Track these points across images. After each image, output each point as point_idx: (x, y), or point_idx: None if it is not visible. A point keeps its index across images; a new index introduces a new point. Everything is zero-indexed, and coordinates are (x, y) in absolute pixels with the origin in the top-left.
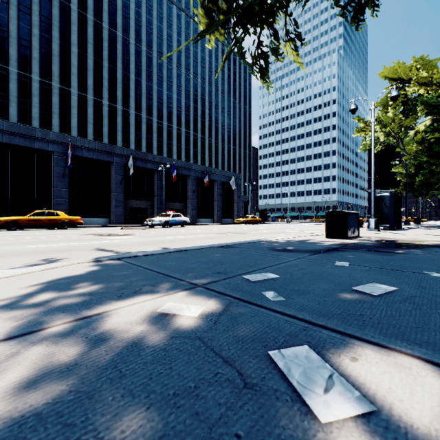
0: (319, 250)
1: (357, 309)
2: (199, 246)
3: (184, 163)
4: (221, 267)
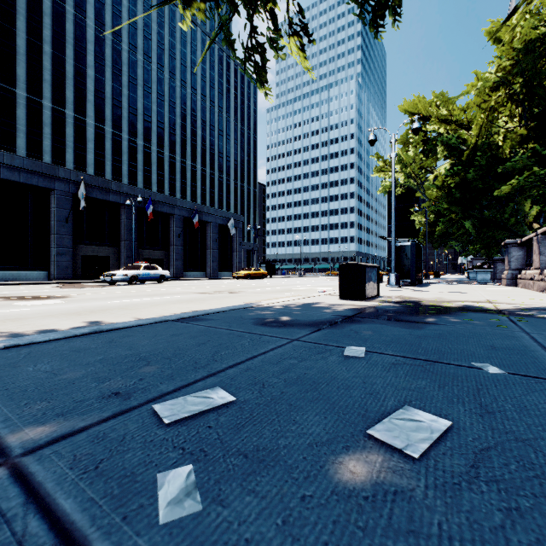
0: (326, 322)
1: (379, 540)
2: (142, 320)
3: (165, 197)
4: (138, 373)
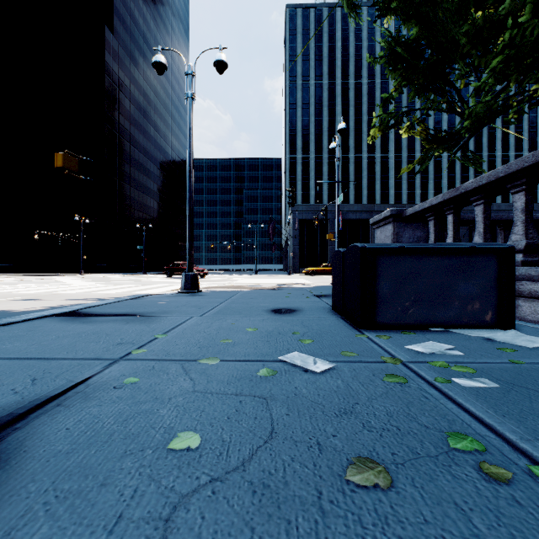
0: None
1: None
2: None
3: None
4: None
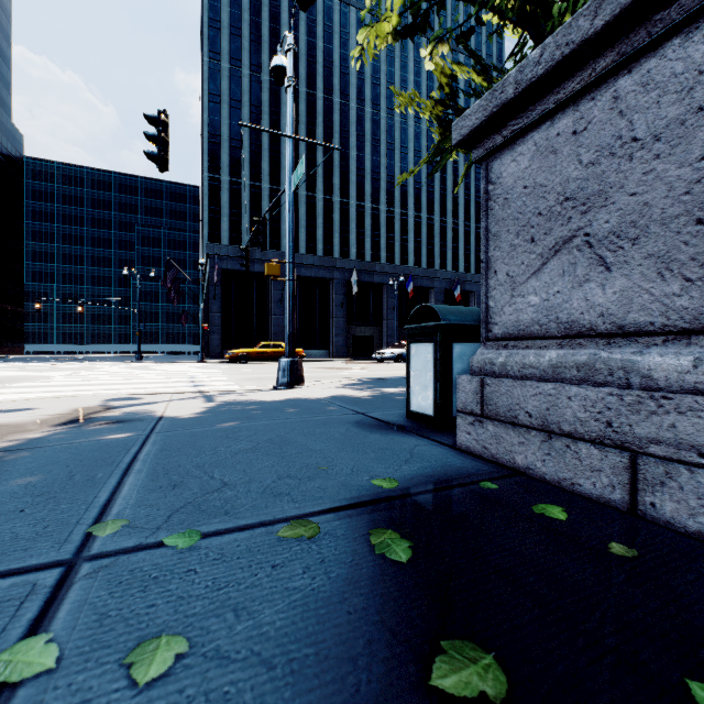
0: None
1: None
2: None
3: (424, 270)
4: None
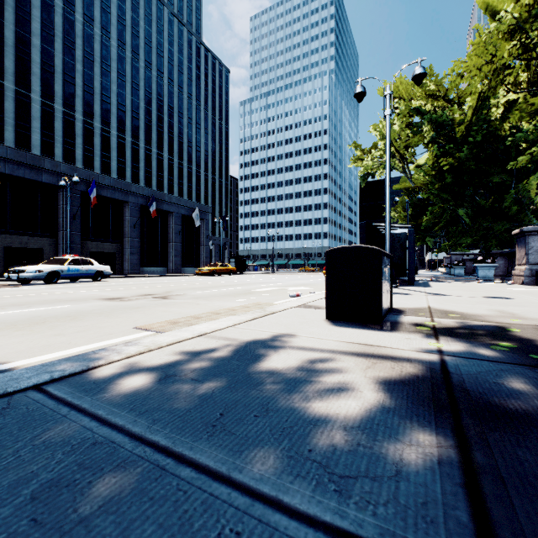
0: None
1: None
2: None
3: (117, 181)
4: None
